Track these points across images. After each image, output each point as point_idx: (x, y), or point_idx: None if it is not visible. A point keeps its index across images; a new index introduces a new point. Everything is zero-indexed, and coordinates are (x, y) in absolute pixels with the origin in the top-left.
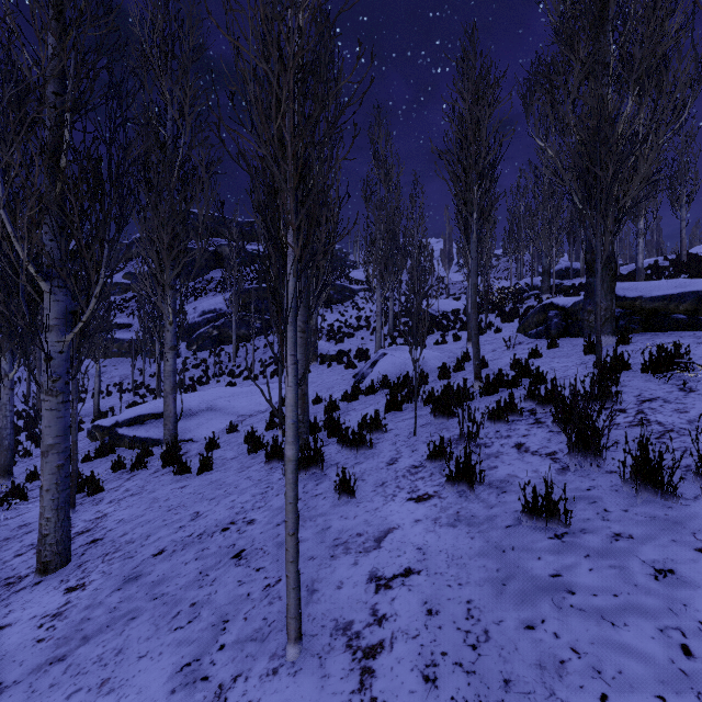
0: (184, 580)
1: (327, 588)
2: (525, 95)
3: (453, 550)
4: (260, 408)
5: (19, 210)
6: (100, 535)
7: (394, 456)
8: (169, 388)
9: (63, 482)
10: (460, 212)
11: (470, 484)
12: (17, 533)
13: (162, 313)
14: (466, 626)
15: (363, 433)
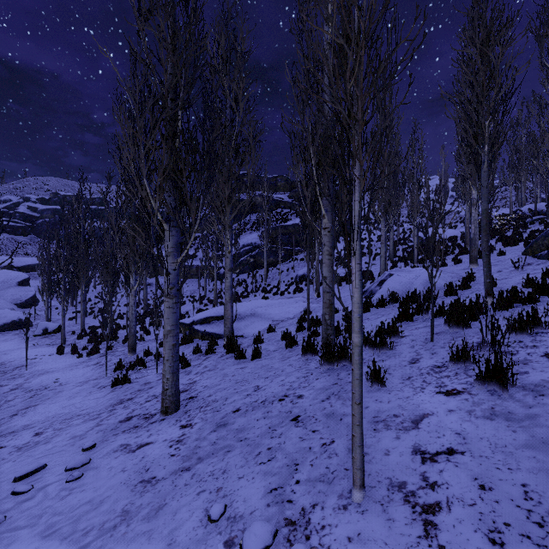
0: (259, 431)
1: (376, 453)
2: (539, 28)
3: (495, 439)
4: (289, 315)
5: (154, 177)
6: (194, 394)
7: (414, 357)
8: (228, 298)
9: (175, 355)
10: (469, 146)
11: (502, 384)
12: (144, 387)
13: (224, 245)
14: (526, 506)
15: (384, 337)
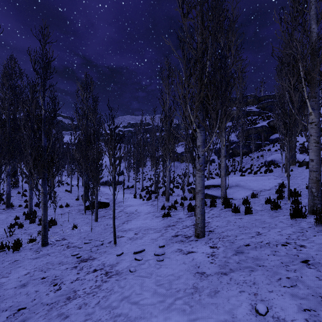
0: (273, 263)
1: None
2: None
3: None
4: (265, 188)
5: (193, 103)
6: (211, 229)
7: None
8: (223, 174)
9: (203, 204)
10: None
11: None
12: (179, 220)
13: (220, 141)
14: None
15: None
